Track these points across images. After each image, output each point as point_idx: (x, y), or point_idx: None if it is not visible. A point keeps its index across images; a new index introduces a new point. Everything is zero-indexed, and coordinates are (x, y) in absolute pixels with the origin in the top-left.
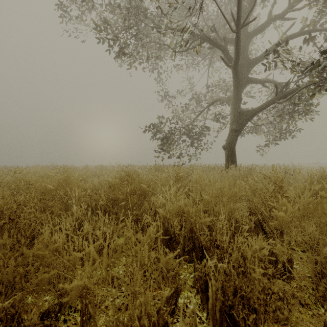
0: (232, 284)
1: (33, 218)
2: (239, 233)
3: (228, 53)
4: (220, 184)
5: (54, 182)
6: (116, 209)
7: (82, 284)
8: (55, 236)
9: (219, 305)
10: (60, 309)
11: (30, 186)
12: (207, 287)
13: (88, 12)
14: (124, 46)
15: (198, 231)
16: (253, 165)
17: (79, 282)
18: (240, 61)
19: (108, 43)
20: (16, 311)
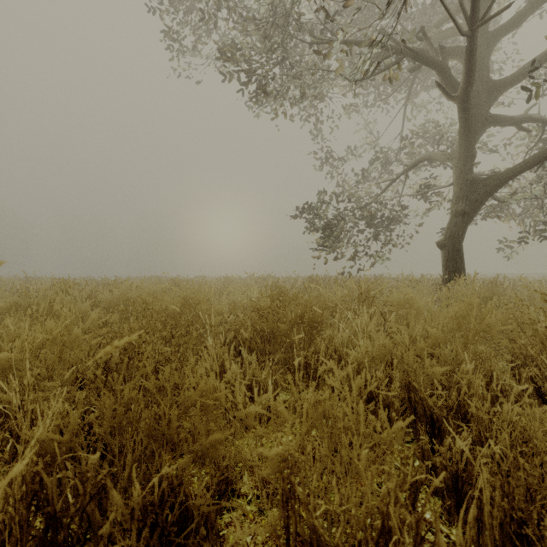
0: (521, 484)
1: (166, 354)
2: (511, 398)
3: (449, 74)
4: (457, 309)
5: (177, 302)
6: (269, 347)
7: (281, 453)
8: (212, 381)
9: (498, 517)
10: (226, 490)
11: (148, 306)
12: (457, 485)
13: (207, 36)
14: (266, 84)
15: (423, 389)
16: (498, 276)
17: (279, 449)
18: (473, 86)
19: (239, 82)
20: (178, 483)
